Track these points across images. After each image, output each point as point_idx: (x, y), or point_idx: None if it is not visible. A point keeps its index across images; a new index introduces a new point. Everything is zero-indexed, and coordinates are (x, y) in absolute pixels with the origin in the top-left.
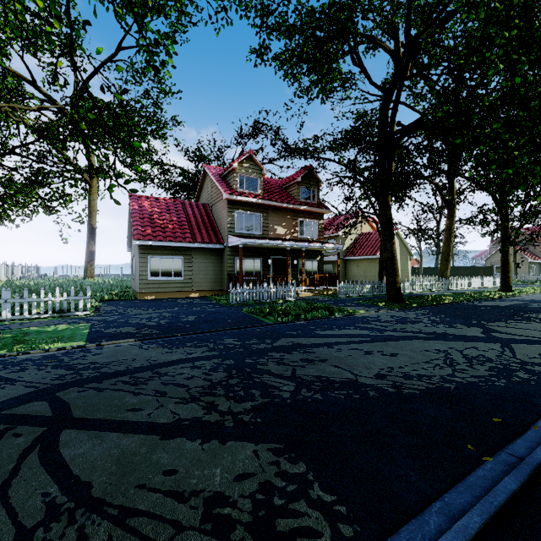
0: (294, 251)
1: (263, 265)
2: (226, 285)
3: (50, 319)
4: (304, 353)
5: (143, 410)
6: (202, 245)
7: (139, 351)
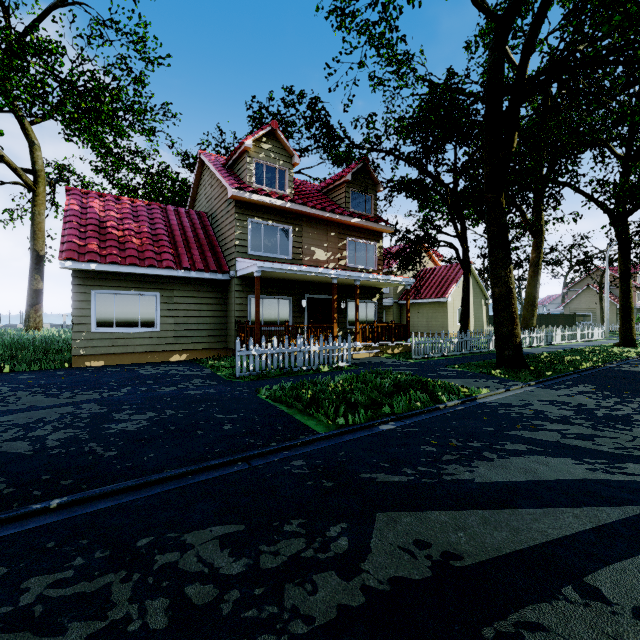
0: (341, 287)
1: (293, 307)
2: (232, 340)
3: None
4: None
5: None
6: (191, 274)
7: None
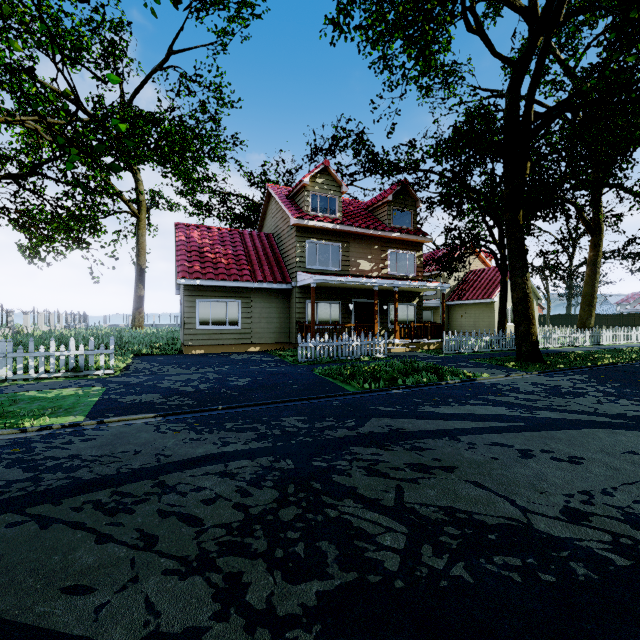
0: (383, 292)
1: (342, 310)
2: (294, 336)
3: (60, 380)
4: (412, 451)
5: (92, 592)
6: (264, 285)
7: (151, 435)
